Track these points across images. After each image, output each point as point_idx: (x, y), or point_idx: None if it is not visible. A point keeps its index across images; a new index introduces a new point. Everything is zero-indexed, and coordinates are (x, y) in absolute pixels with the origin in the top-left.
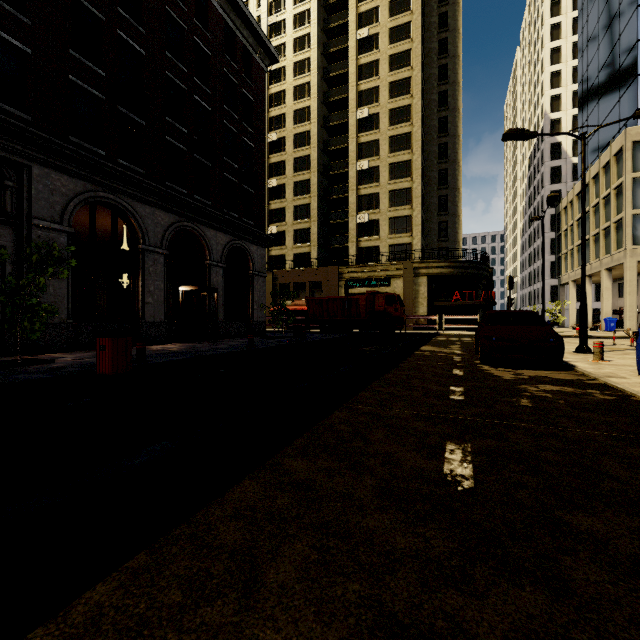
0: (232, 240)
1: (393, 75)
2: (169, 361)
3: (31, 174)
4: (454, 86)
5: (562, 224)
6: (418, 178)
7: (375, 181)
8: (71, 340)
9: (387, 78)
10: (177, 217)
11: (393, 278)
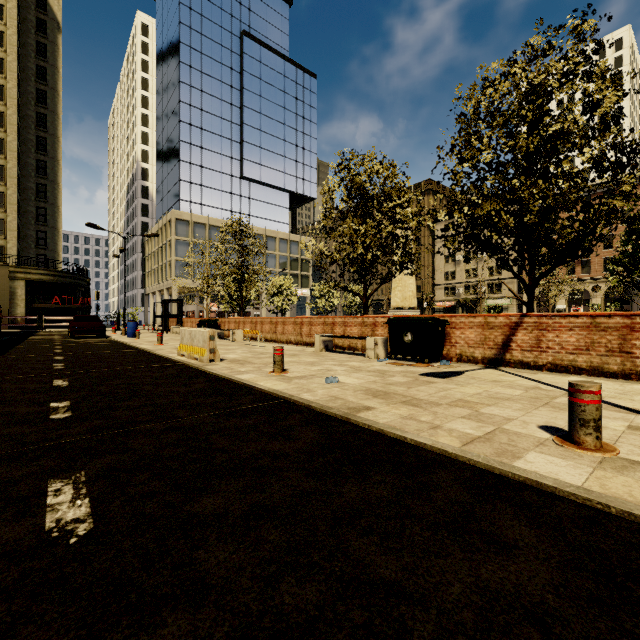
0: None
1: None
2: None
3: None
4: (54, 115)
5: (146, 251)
6: (14, 186)
7: None
8: None
9: None
10: None
11: None
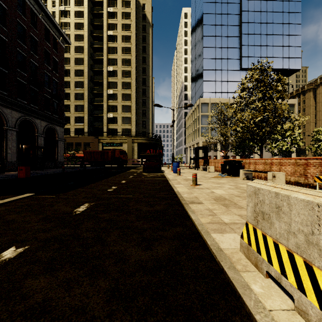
0: (48, 124)
1: (123, 56)
2: (37, 175)
3: None
4: (148, 66)
5: (186, 125)
6: (134, 102)
7: (116, 100)
8: None
9: (121, 56)
10: (22, 114)
11: (123, 143)
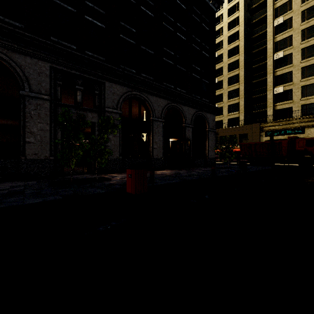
0: (196, 111)
1: None
2: (167, 183)
3: (105, 86)
4: None
5: None
6: None
7: (288, 63)
8: (121, 167)
9: None
10: (168, 101)
11: (306, 127)
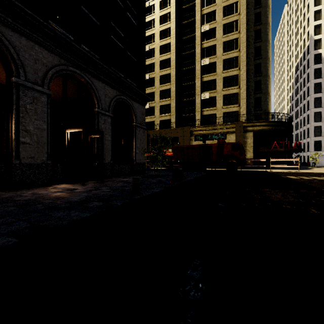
0: (118, 95)
1: (226, 1)
2: None
3: None
4: (265, 8)
5: None
6: (243, 67)
7: (213, 72)
8: None
9: (221, 4)
10: (62, 60)
11: (228, 133)
